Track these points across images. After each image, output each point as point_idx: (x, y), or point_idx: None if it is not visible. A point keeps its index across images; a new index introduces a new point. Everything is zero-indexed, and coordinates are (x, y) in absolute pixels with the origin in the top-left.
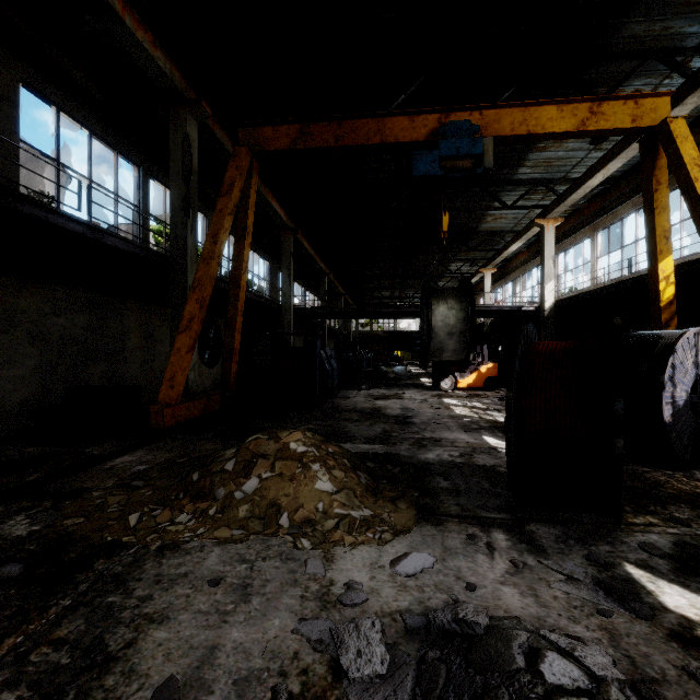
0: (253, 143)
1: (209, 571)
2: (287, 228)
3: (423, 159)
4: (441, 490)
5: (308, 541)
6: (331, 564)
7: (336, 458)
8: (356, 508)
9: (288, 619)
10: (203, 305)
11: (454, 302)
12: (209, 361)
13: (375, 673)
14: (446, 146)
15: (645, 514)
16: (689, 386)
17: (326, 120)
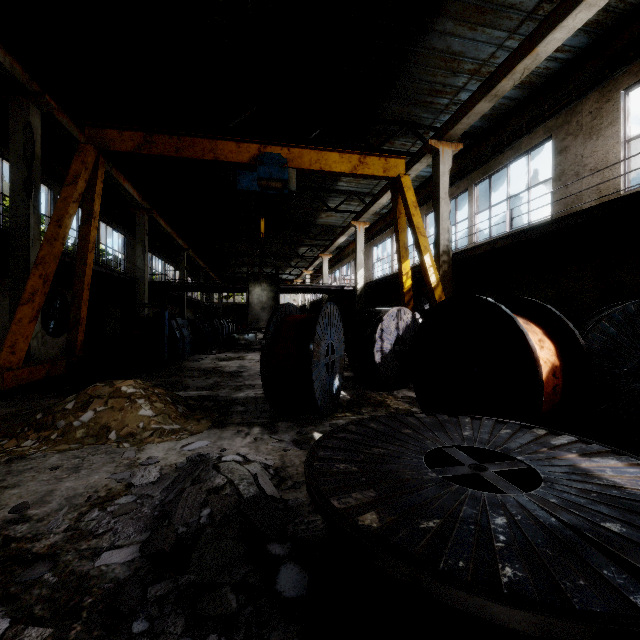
0: (99, 142)
1: (50, 464)
2: (141, 207)
3: (246, 177)
4: (236, 412)
5: (129, 444)
6: (141, 452)
7: (160, 396)
8: (168, 424)
9: (104, 475)
10: (47, 280)
11: (266, 285)
12: (54, 331)
13: (150, 481)
14: (263, 170)
15: (347, 412)
16: (393, 341)
17: (168, 134)
